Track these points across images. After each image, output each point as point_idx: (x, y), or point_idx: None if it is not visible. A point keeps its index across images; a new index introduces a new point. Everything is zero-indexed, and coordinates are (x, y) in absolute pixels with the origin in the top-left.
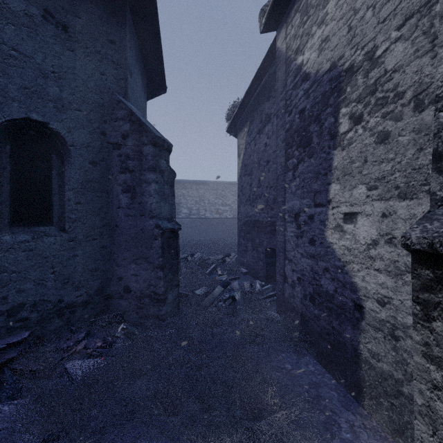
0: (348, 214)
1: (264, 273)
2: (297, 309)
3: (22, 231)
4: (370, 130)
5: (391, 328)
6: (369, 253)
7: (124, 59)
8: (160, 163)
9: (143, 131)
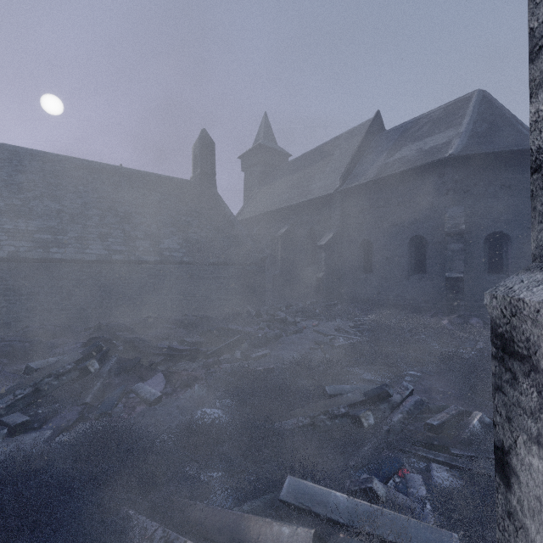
0: None
1: None
2: None
3: (491, 276)
4: None
5: None
6: None
7: None
8: None
9: None
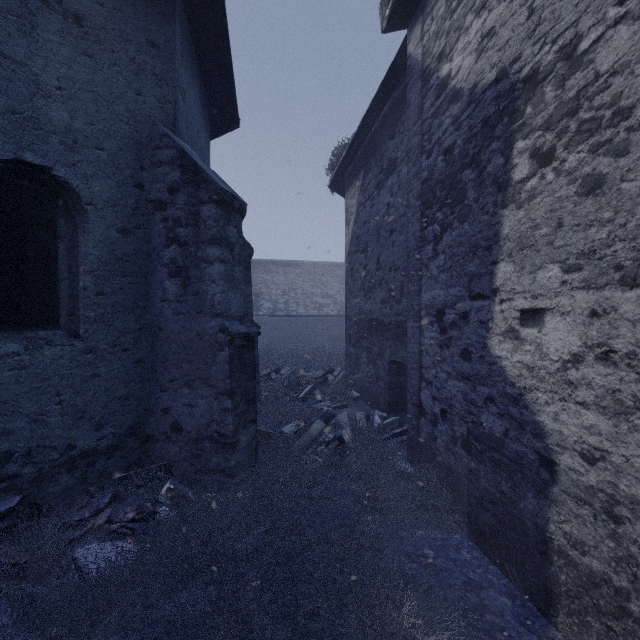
0: (528, 312)
1: (386, 399)
2: (440, 459)
3: (9, 338)
4: (568, 174)
5: (607, 501)
6: (567, 376)
7: (172, 71)
8: (228, 232)
9: (201, 182)
